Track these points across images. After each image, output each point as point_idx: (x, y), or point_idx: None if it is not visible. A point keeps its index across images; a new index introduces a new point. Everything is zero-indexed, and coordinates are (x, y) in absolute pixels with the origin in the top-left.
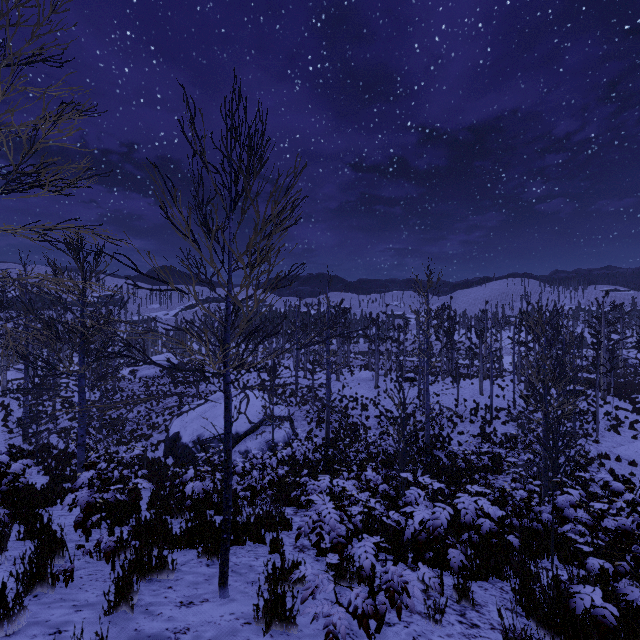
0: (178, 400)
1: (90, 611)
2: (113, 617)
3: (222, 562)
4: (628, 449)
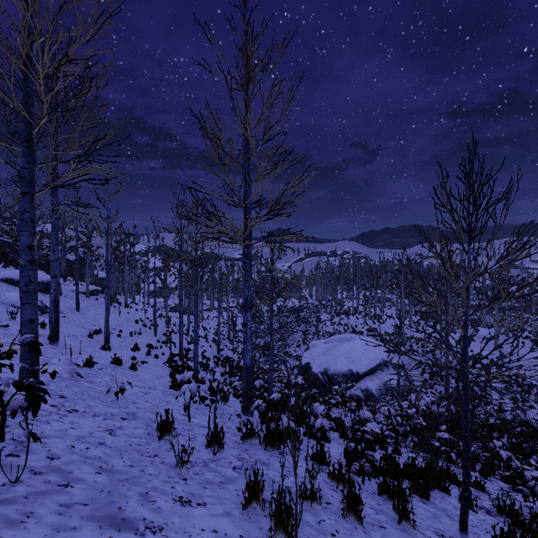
0: (302, 336)
1: (384, 516)
2: (402, 527)
3: (463, 513)
4: None
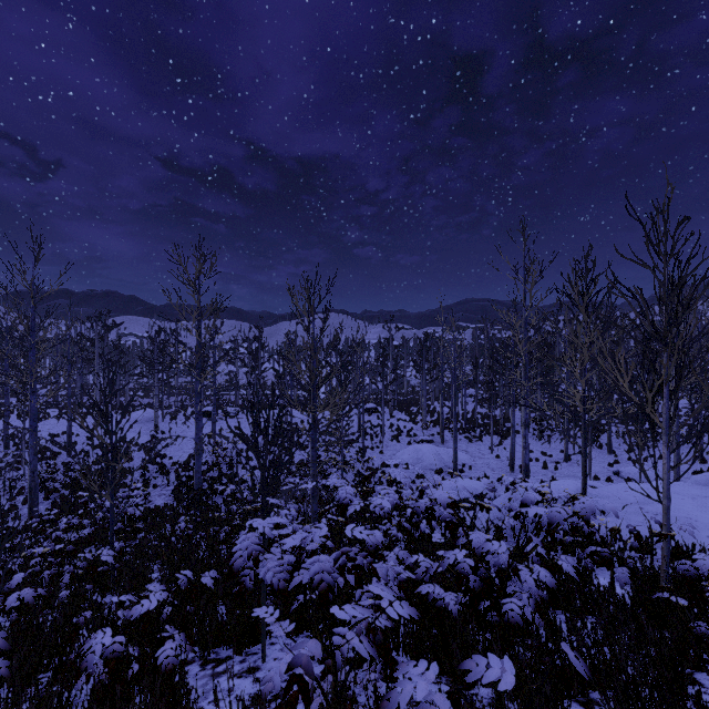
0: None
1: None
2: None
3: None
4: (404, 454)
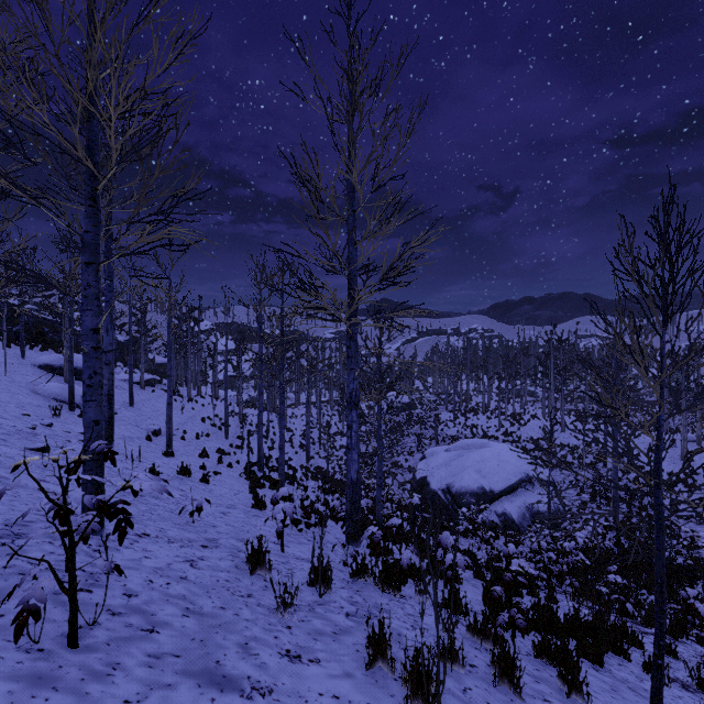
0: (415, 441)
1: (546, 686)
2: (573, 702)
3: (656, 687)
4: None
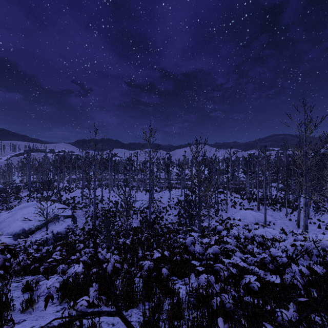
0: None
1: None
2: None
3: None
4: (238, 214)
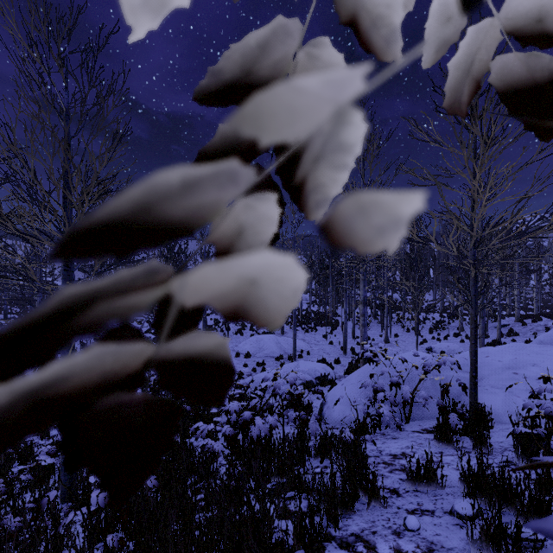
0: None
1: None
2: None
3: None
4: (246, 344)
